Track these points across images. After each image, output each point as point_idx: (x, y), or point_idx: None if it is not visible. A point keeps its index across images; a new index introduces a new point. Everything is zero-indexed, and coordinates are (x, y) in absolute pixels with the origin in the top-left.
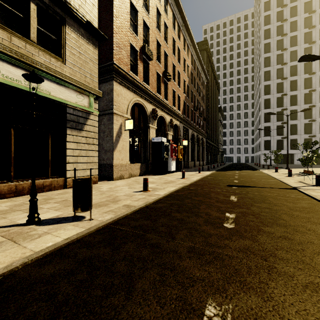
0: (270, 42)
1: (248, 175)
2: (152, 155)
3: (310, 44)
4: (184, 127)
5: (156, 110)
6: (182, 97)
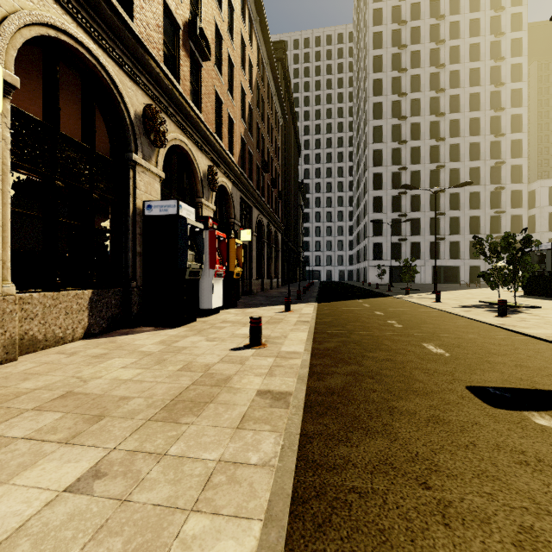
0: (383, 78)
1: (406, 313)
2: (144, 260)
3: (437, 93)
4: (242, 200)
5: (160, 115)
6: (238, 127)
